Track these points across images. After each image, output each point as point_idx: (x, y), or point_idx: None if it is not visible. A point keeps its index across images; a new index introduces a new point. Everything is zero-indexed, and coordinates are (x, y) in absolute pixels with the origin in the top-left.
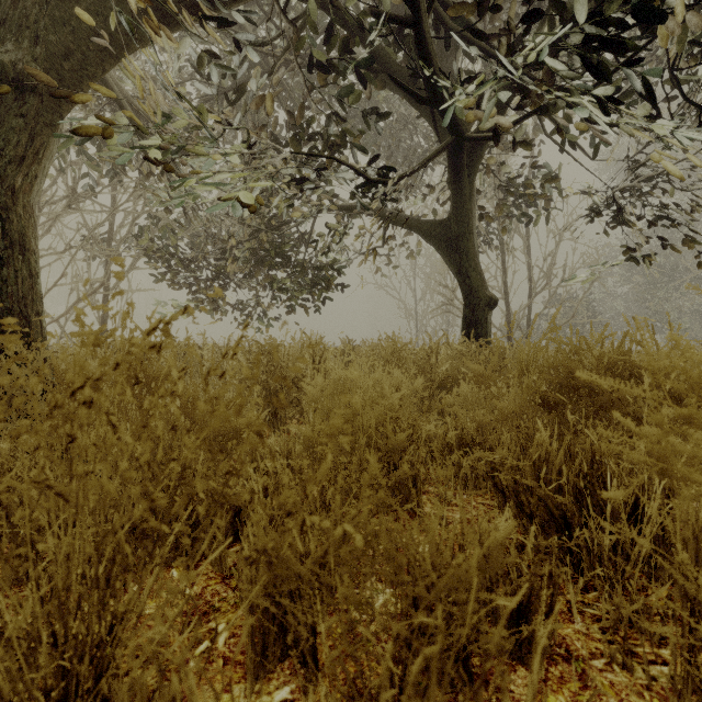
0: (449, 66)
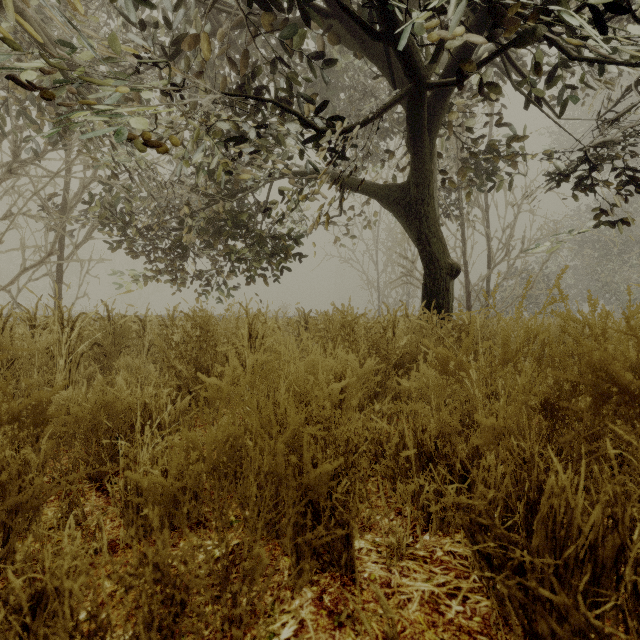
0: (408, 18)
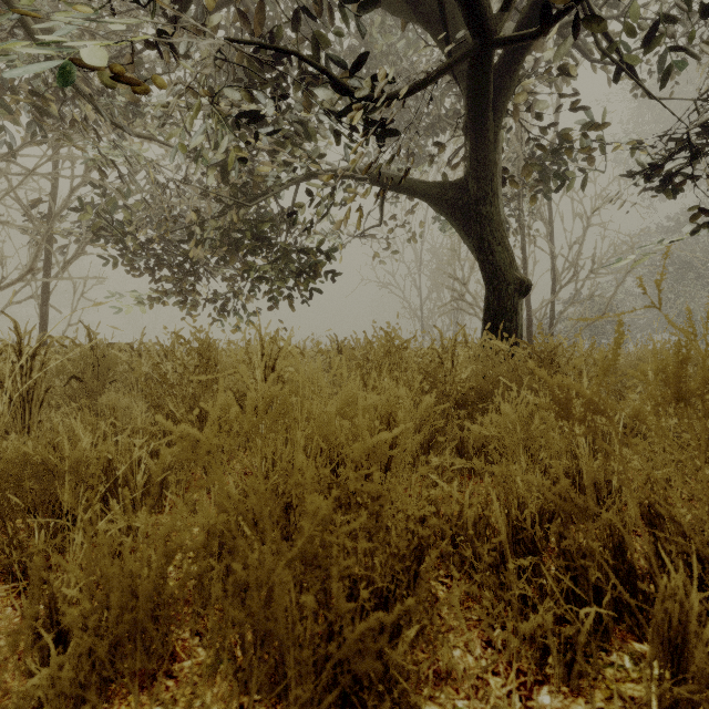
0: None
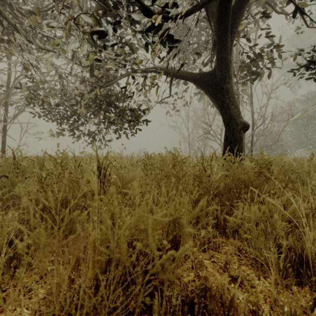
0: None
